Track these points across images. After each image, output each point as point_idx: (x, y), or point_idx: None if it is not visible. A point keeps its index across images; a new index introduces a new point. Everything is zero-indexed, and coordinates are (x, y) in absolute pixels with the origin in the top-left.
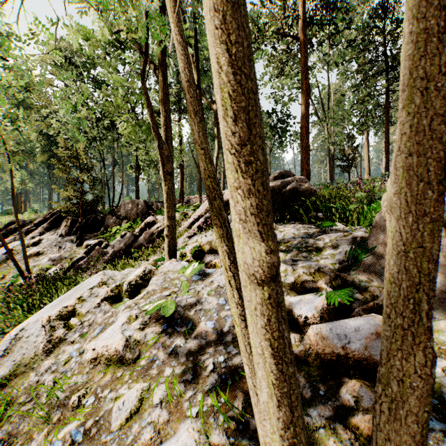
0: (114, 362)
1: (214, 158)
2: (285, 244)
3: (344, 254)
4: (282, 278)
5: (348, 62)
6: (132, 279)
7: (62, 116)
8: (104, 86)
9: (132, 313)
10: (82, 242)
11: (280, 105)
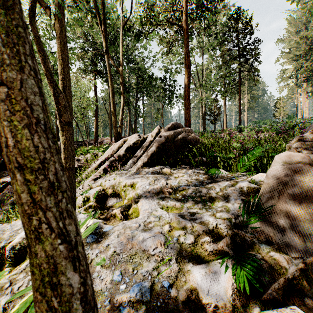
0: None
1: (121, 110)
2: (180, 191)
3: (238, 208)
4: (182, 237)
5: (215, 49)
6: (17, 242)
7: None
8: None
9: (0, 301)
10: None
11: (170, 74)
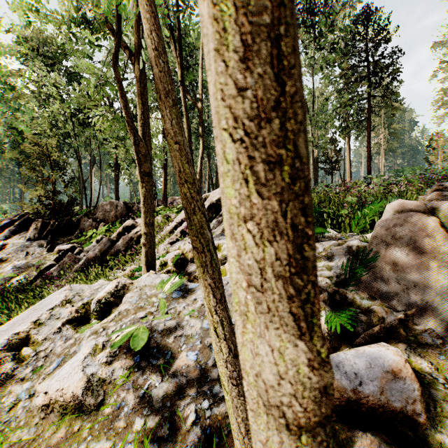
0: (71, 409)
1: (199, 158)
2: None
3: (341, 266)
4: None
5: (331, 66)
6: (102, 296)
7: (31, 108)
8: (80, 78)
9: (98, 341)
10: (54, 247)
11: None
